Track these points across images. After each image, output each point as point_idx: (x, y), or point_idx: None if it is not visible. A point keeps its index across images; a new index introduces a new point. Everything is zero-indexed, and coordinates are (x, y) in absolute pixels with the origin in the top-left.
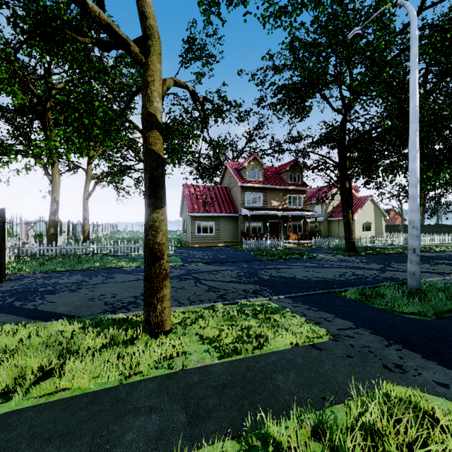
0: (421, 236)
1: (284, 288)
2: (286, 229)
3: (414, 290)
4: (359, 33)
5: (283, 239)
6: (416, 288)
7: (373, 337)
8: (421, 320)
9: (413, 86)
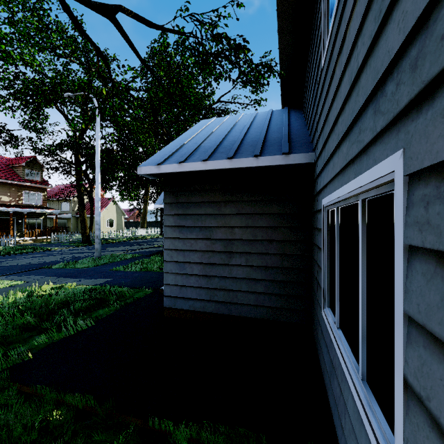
0: (144, 230)
1: (3, 271)
2: (21, 226)
3: (97, 258)
4: (72, 97)
5: (15, 236)
6: (98, 257)
7: (52, 278)
8: (86, 268)
9: (97, 148)
